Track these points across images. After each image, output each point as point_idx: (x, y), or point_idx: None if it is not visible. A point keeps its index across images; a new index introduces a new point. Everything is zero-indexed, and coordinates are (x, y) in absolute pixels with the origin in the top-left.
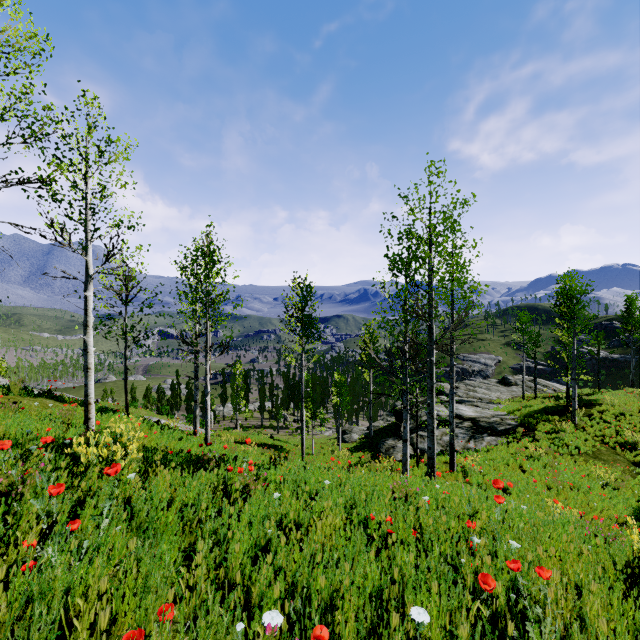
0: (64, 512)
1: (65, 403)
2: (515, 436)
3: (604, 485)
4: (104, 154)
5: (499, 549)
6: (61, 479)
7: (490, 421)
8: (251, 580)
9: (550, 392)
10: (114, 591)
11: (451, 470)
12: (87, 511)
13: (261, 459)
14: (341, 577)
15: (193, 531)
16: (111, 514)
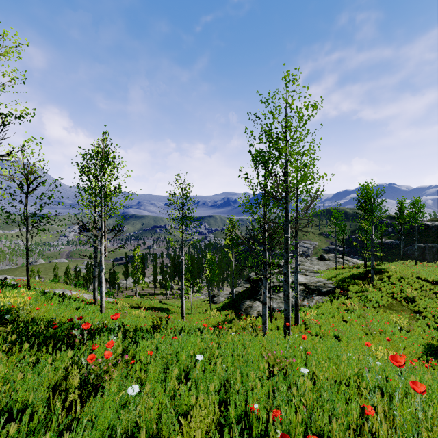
0: None
1: None
2: (334, 295)
3: (400, 329)
4: None
5: None
6: None
7: (316, 285)
8: None
9: (351, 264)
10: None
11: (296, 324)
12: None
13: (148, 321)
14: None
15: None
16: None
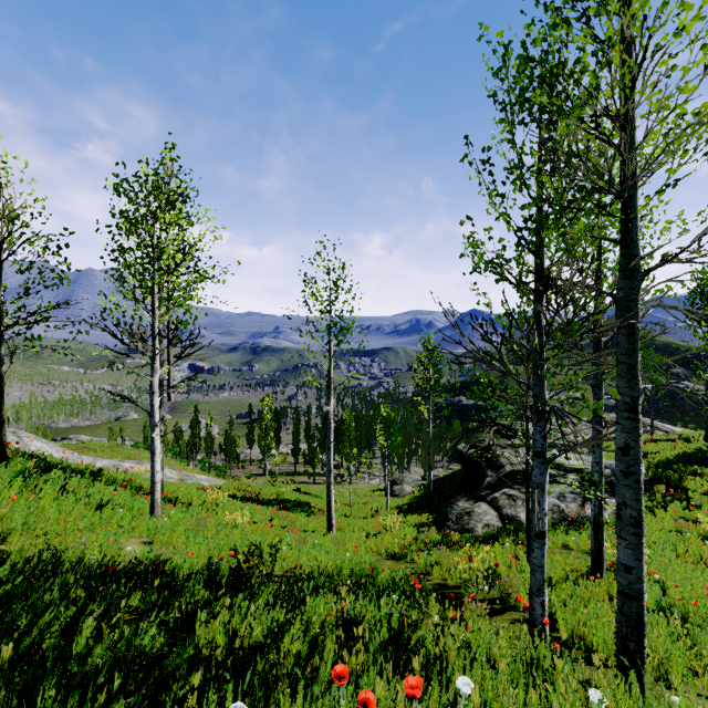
0: None
1: None
2: (654, 498)
3: None
4: None
5: None
6: None
7: (606, 474)
8: None
9: (661, 434)
10: None
11: (598, 574)
12: None
13: (250, 540)
14: None
15: None
16: None
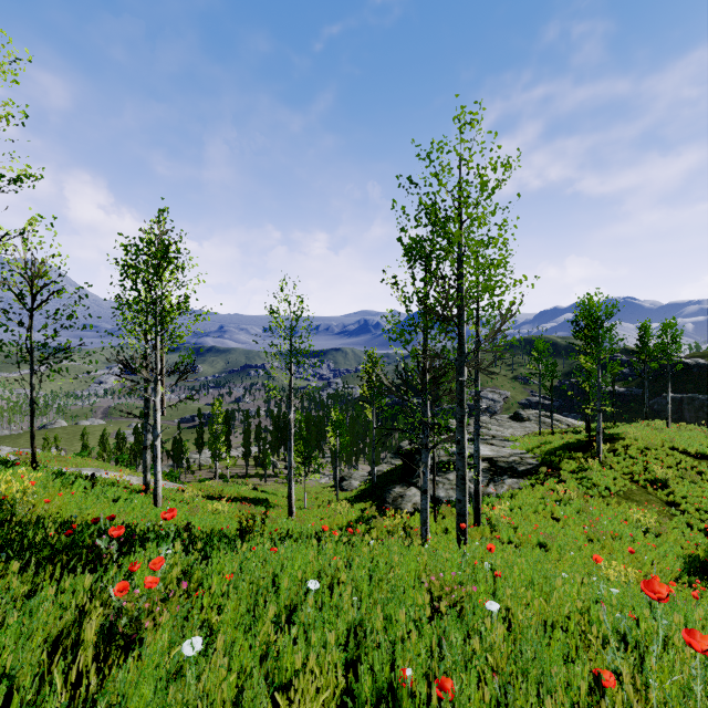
0: None
1: None
2: (538, 477)
3: (644, 531)
4: None
5: None
6: None
7: (509, 461)
8: None
9: (564, 427)
10: None
11: (476, 524)
12: None
13: (233, 521)
14: None
15: None
16: None
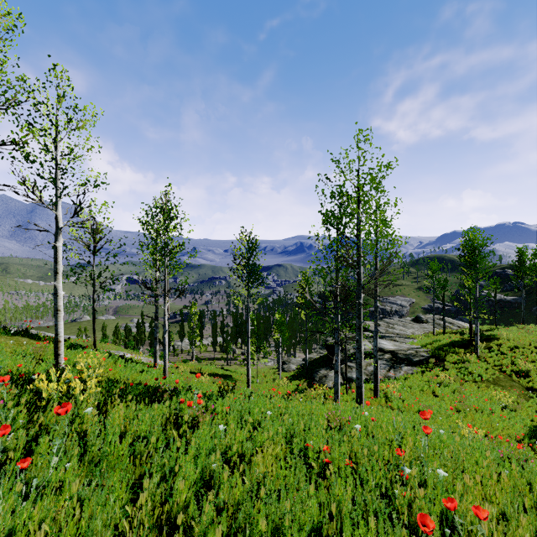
0: (19, 448)
1: (39, 341)
2: (428, 366)
3: (503, 407)
4: (72, 121)
5: (428, 478)
6: (20, 415)
7: (407, 353)
8: (194, 519)
9: (455, 328)
10: (56, 535)
11: (375, 396)
12: (42, 446)
13: (212, 388)
14: (282, 511)
15: (143, 463)
16: (61, 452)
